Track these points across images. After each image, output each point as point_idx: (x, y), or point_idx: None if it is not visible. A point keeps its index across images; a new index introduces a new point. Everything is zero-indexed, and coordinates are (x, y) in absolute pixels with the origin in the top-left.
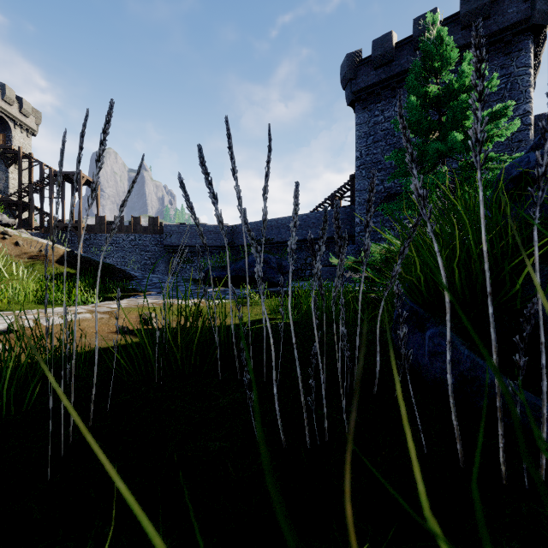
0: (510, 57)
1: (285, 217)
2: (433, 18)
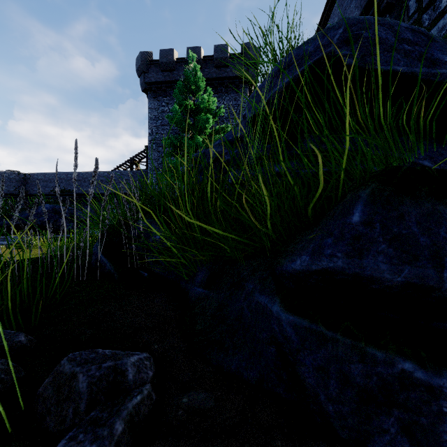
0: (239, 95)
1: (87, 172)
2: (190, 57)
